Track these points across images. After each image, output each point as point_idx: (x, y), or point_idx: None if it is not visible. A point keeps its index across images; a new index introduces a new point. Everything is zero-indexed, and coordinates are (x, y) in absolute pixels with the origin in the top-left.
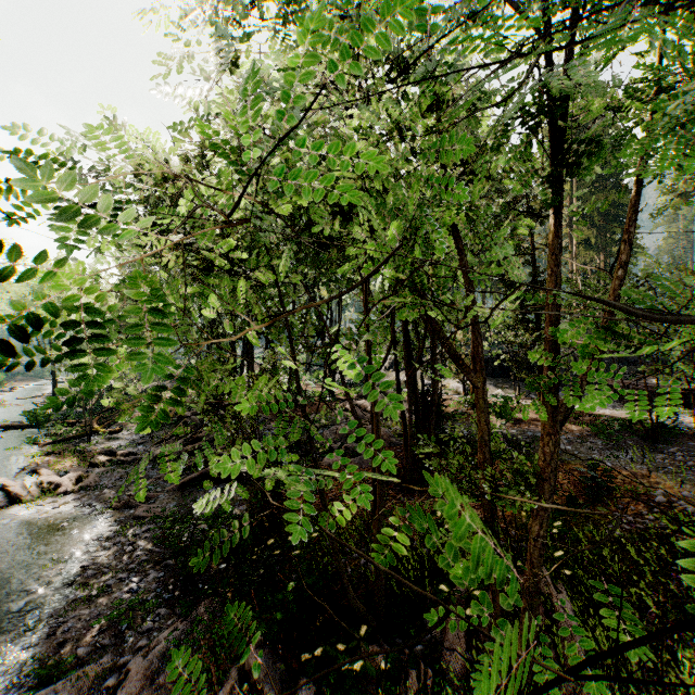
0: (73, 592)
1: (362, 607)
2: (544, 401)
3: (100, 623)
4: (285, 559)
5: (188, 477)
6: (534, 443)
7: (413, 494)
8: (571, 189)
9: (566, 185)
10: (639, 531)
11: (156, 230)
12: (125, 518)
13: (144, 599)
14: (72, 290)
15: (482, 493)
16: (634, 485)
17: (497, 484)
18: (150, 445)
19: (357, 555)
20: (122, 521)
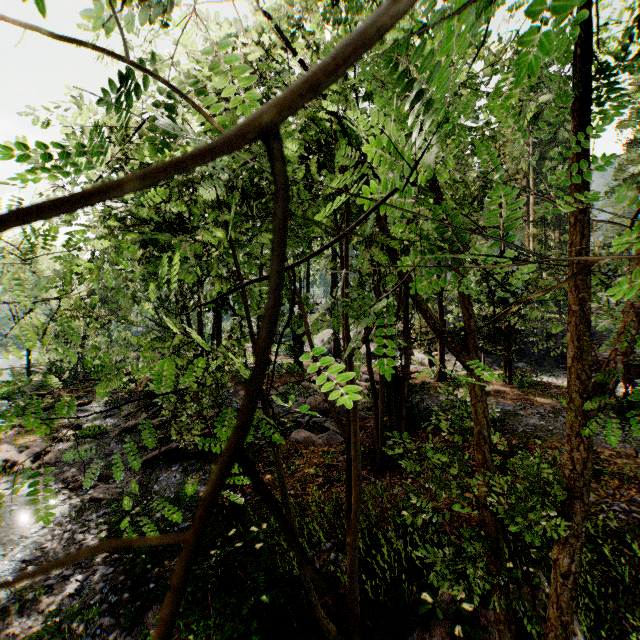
0: (7, 595)
1: (333, 627)
2: (579, 392)
3: (30, 638)
4: (247, 552)
5: (151, 454)
6: (506, 418)
7: (384, 474)
8: (528, 169)
9: (524, 165)
10: (635, 522)
11: (120, 200)
12: (81, 500)
13: (87, 604)
14: (46, 264)
15: (486, 504)
16: (620, 467)
17: (473, 464)
18: (118, 418)
19: (326, 548)
20: (77, 504)
